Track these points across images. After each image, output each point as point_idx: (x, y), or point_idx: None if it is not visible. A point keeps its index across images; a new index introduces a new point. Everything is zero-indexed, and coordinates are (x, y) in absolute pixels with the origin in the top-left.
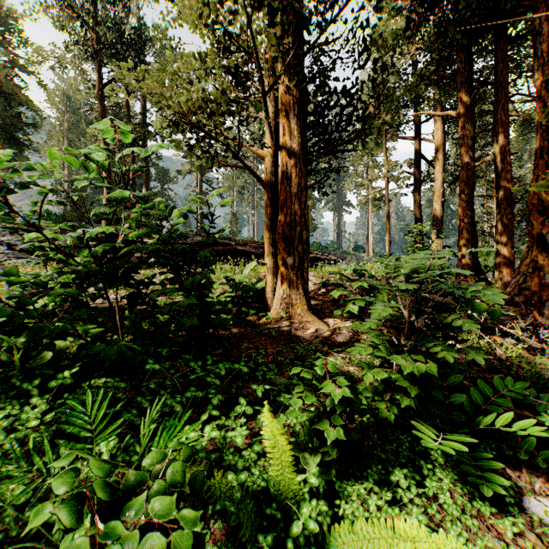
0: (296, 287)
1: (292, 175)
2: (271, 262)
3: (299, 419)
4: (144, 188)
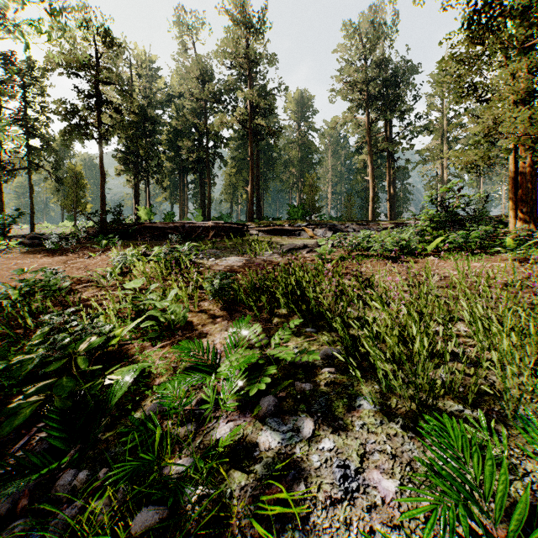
0: (527, 221)
1: (525, 171)
2: (513, 212)
3: (515, 239)
4: (391, 188)
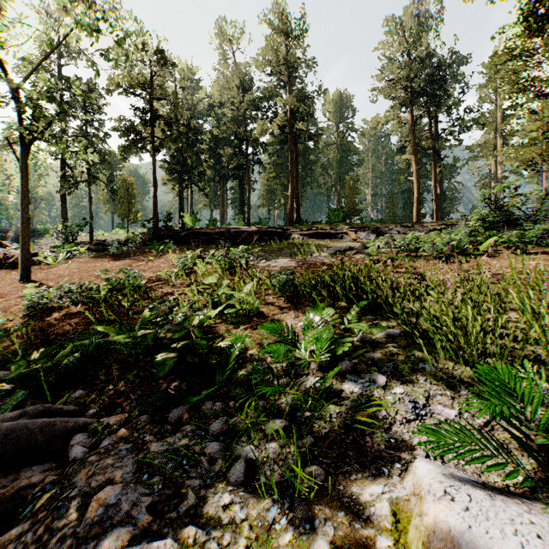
0: None
1: None
2: None
3: None
4: (438, 188)
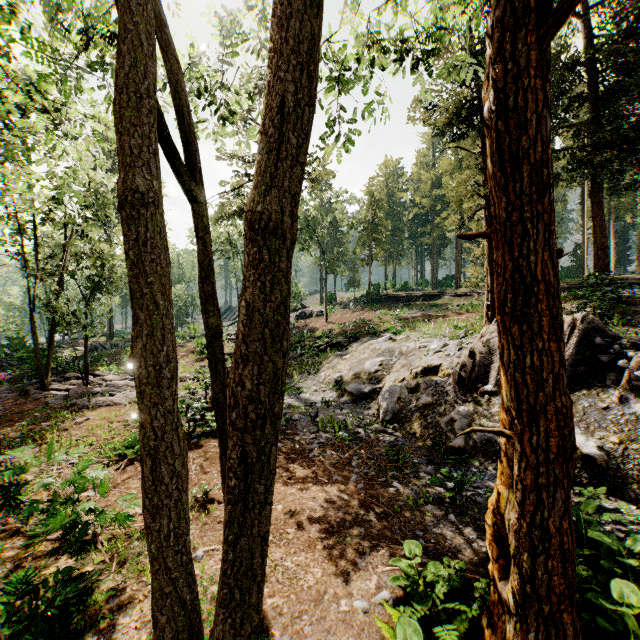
0: None
1: None
2: None
3: None
4: (639, 230)
